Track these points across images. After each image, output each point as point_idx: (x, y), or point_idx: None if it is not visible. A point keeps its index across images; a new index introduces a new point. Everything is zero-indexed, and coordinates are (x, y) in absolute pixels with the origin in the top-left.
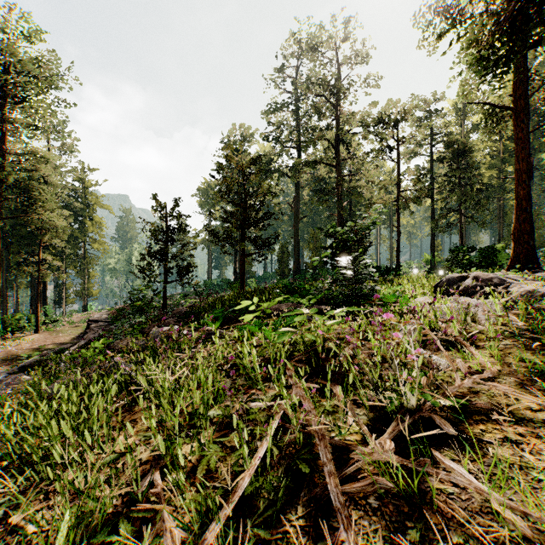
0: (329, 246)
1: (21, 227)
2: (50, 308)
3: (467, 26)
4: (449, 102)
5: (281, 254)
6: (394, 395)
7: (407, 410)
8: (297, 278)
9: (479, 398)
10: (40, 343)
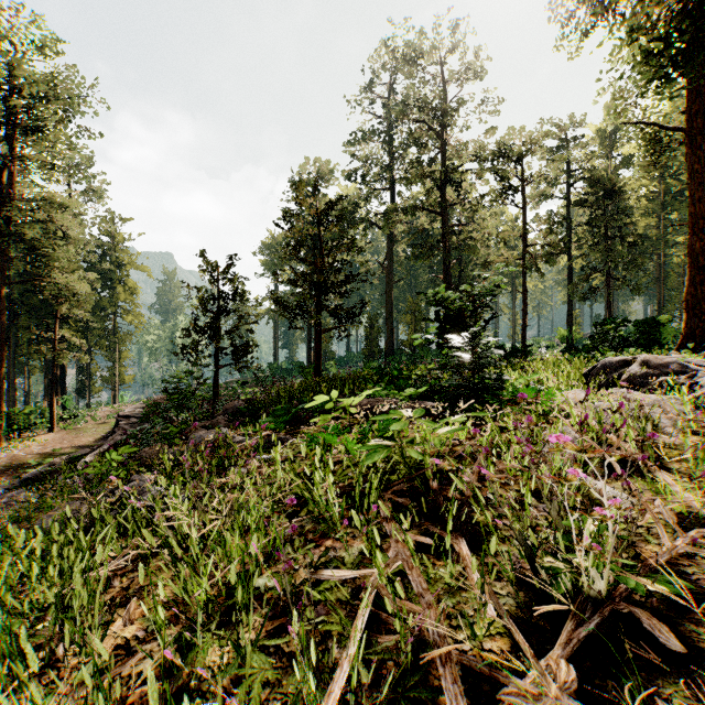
0: (435, 318)
1: (33, 295)
2: (70, 399)
3: (634, 7)
4: (591, 128)
5: (369, 328)
6: (560, 565)
7: (589, 599)
8: (390, 360)
9: (699, 569)
10: (55, 445)
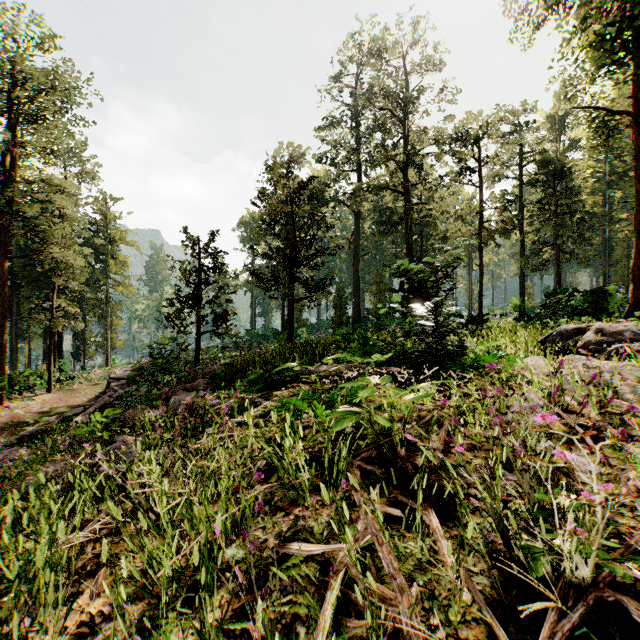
0: (399, 289)
1: (33, 268)
2: (66, 363)
3: None
4: (541, 114)
5: (338, 298)
6: (536, 543)
7: (571, 585)
8: (357, 327)
9: None
10: (52, 405)
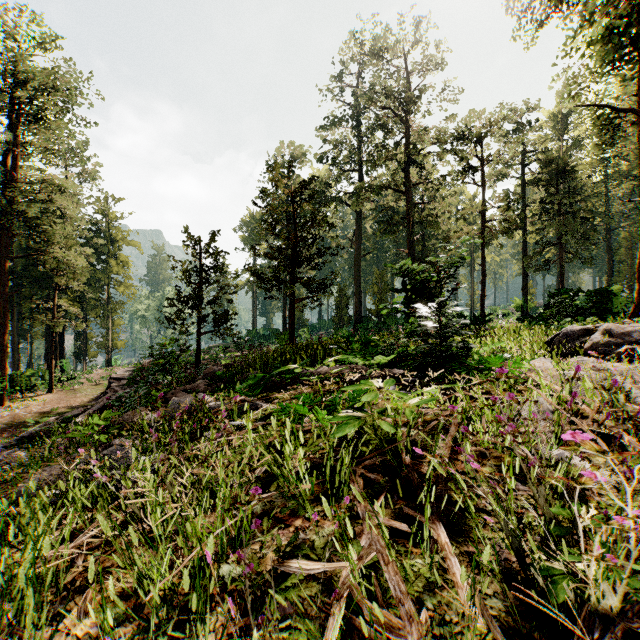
0: (402, 289)
1: (34, 268)
2: (68, 363)
3: None
4: (544, 113)
5: (339, 298)
6: (554, 564)
7: (596, 614)
8: (359, 327)
9: None
10: (53, 405)
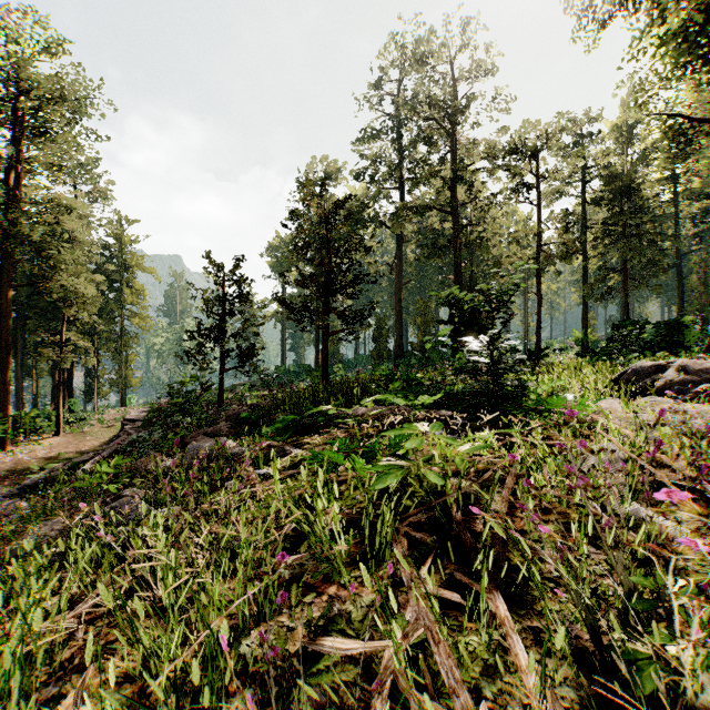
0: (449, 320)
1: (40, 297)
2: (77, 402)
3: None
4: (606, 124)
5: (378, 331)
6: (637, 645)
7: (692, 709)
8: (400, 363)
9: None
10: (60, 449)
